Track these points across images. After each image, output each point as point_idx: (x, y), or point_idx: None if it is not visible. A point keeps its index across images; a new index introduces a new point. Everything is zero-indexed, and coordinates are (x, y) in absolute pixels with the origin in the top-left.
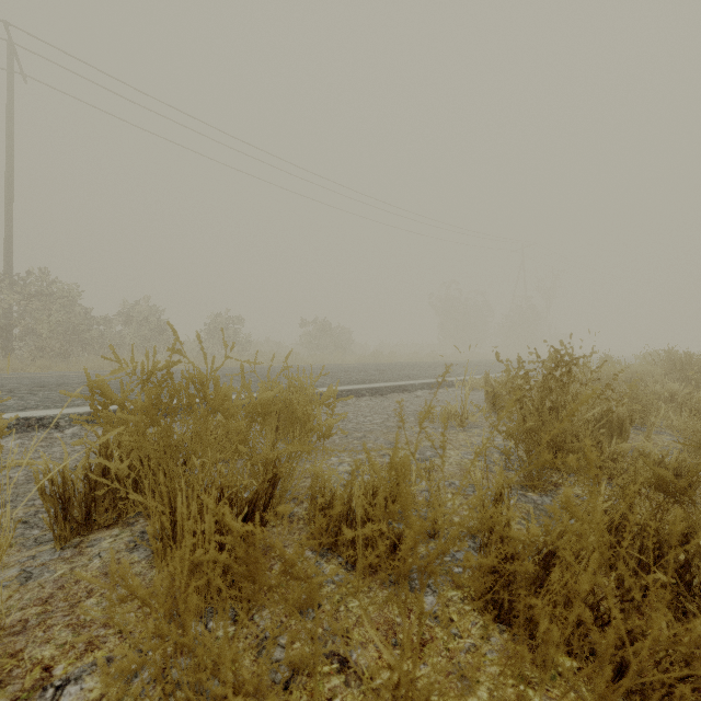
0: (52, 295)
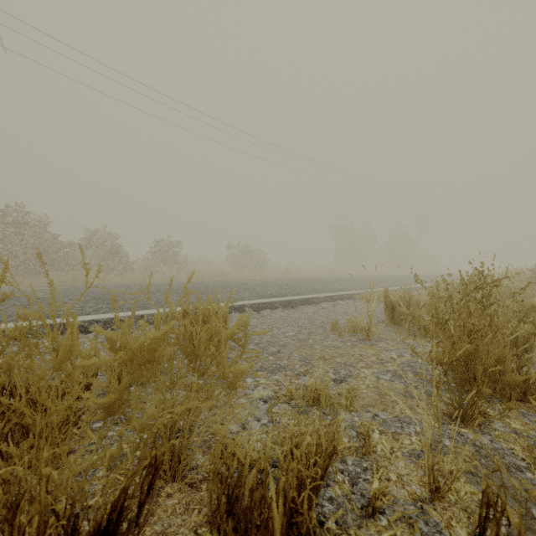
0: (25, 223)
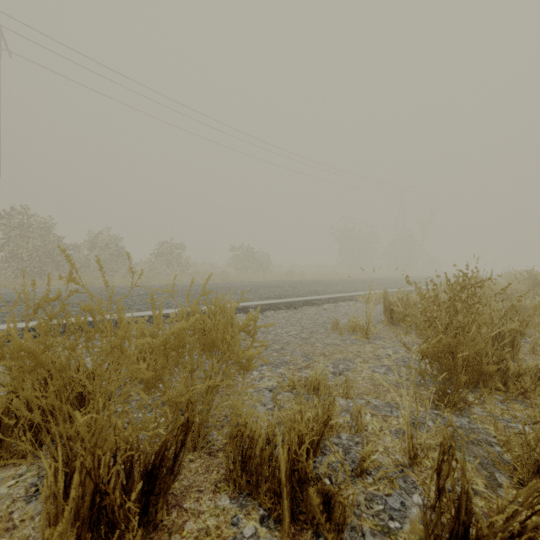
0: (31, 226)
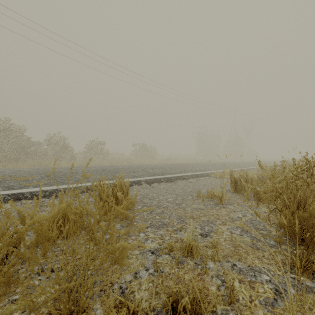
0: (10, 130)
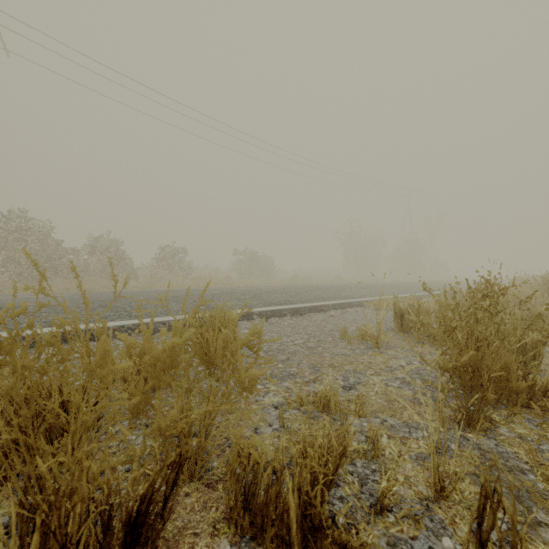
0: (28, 229)
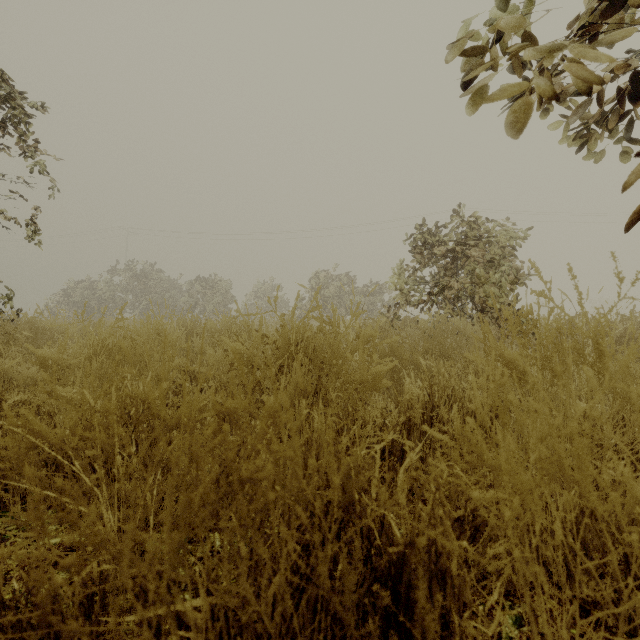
0: None
